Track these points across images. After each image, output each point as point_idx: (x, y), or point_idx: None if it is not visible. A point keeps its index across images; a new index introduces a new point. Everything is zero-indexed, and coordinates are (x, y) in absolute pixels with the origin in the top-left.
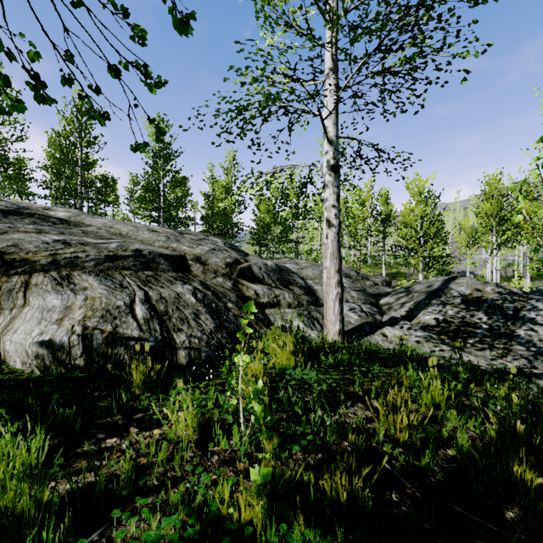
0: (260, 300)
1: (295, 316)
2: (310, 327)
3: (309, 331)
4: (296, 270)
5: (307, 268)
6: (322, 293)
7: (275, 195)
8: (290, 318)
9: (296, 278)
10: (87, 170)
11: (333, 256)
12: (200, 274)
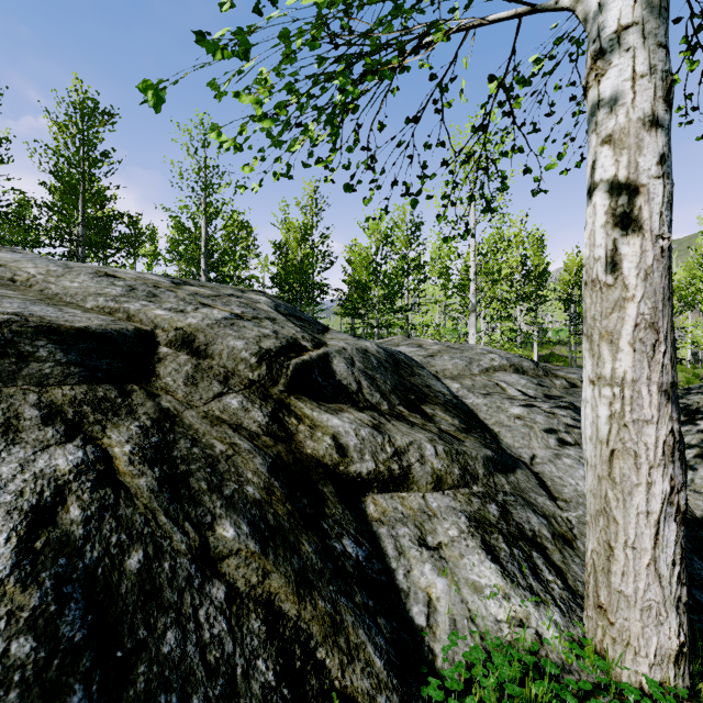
0: (348, 468)
1: (464, 531)
2: (527, 591)
3: (530, 612)
4: (421, 358)
5: (441, 355)
6: (494, 418)
7: (376, 239)
8: (449, 541)
9: (430, 380)
10: (102, 208)
11: (647, 334)
12: (178, 385)
